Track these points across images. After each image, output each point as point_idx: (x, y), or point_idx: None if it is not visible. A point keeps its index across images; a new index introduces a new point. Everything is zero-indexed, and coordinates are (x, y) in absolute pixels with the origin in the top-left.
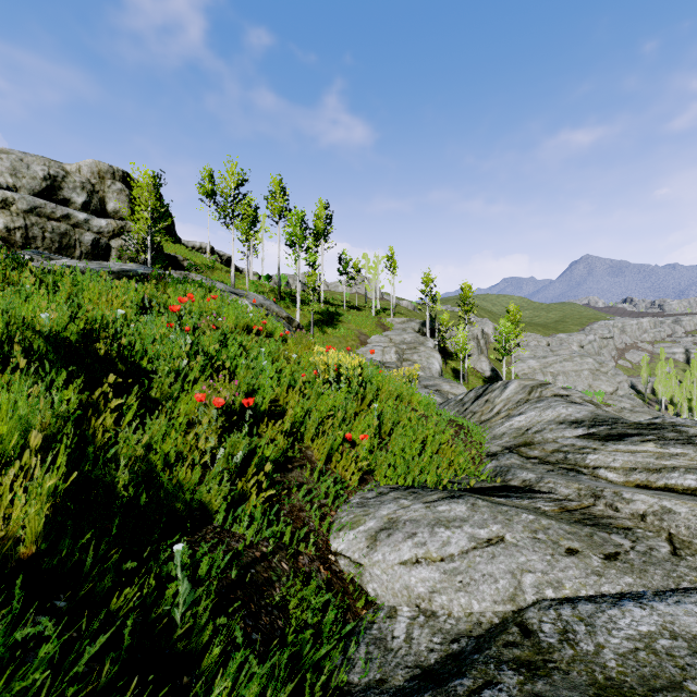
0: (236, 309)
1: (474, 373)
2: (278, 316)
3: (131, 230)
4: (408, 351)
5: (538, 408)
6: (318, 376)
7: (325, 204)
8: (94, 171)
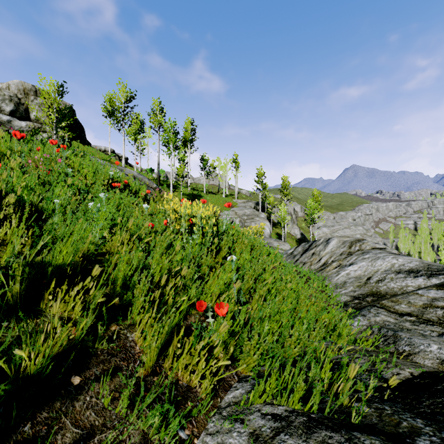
0: (95, 166)
1: (290, 236)
2: (148, 186)
3: (46, 130)
4: (248, 220)
5: (367, 259)
6: (169, 227)
7: (191, 120)
8: (20, 89)
